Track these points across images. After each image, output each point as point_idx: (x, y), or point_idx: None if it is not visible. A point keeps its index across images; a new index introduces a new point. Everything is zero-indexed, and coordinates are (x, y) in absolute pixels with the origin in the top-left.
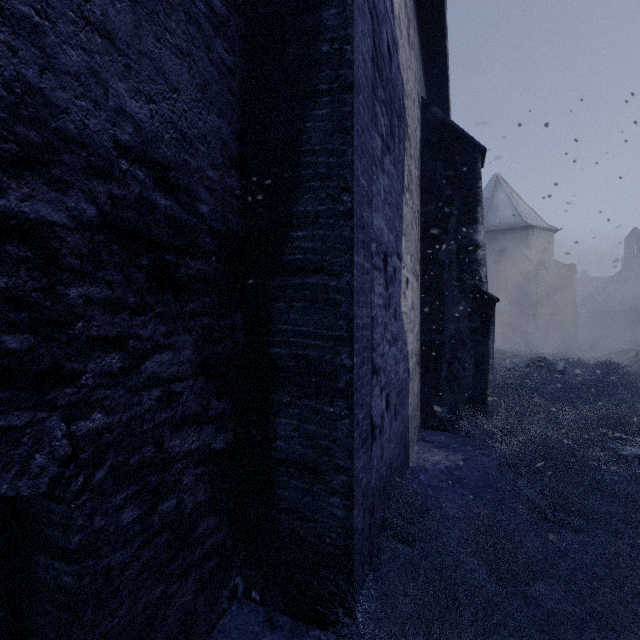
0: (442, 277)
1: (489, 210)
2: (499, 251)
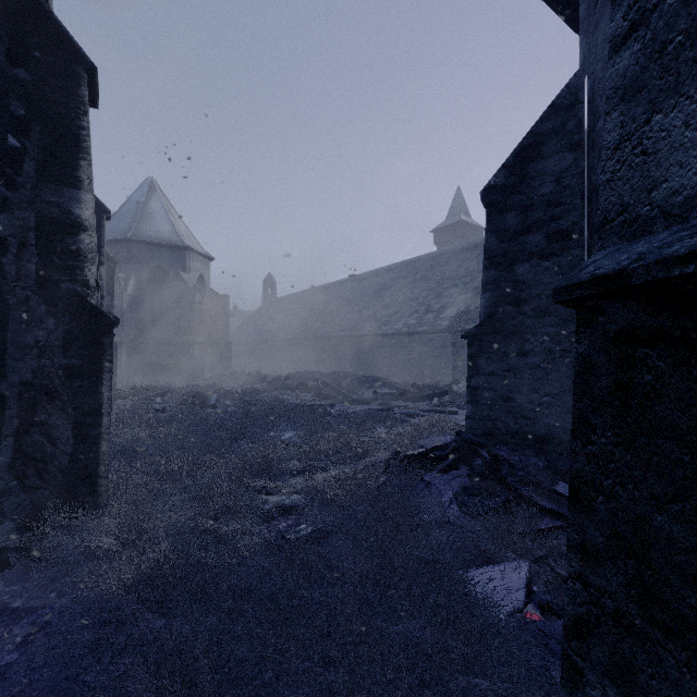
0: (2, 269)
1: (142, 217)
2: (154, 268)
